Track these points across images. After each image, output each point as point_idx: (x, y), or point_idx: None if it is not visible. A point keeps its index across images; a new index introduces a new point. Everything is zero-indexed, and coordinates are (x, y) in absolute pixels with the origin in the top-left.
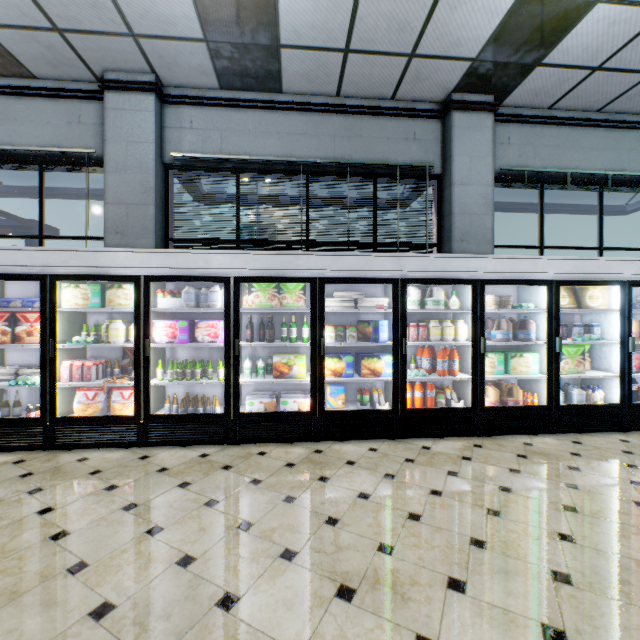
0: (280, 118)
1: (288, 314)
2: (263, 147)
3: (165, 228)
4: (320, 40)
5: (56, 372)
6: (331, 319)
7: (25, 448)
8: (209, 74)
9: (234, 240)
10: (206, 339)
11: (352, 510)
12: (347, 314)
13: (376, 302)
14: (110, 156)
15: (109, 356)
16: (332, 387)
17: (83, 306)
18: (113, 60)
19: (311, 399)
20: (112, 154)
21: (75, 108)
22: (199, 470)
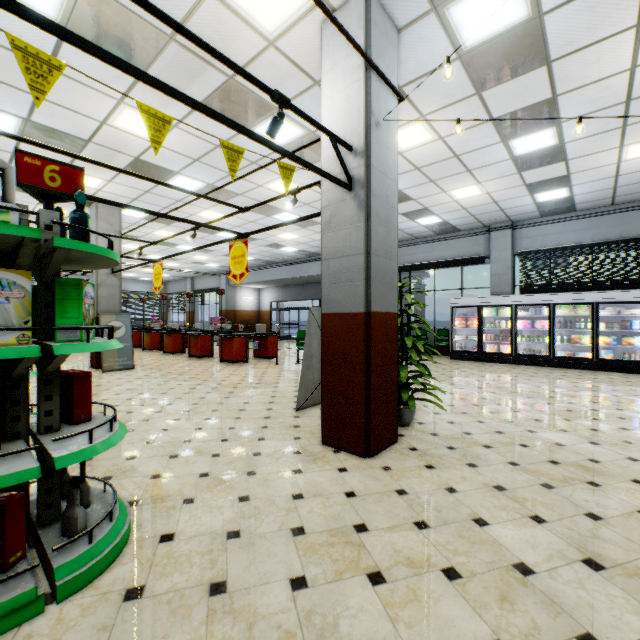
0: (574, 224)
1: (579, 317)
2: (564, 239)
3: (513, 281)
4: (596, 199)
5: (482, 337)
6: (605, 319)
7: (472, 360)
8: (536, 216)
9: (548, 284)
10: (539, 327)
11: (603, 378)
12: (616, 317)
13: (631, 311)
14: (492, 257)
15: (493, 333)
16: (604, 350)
17: (490, 315)
18: (495, 222)
19: (591, 353)
20: (492, 256)
21: (475, 239)
22: (541, 369)
